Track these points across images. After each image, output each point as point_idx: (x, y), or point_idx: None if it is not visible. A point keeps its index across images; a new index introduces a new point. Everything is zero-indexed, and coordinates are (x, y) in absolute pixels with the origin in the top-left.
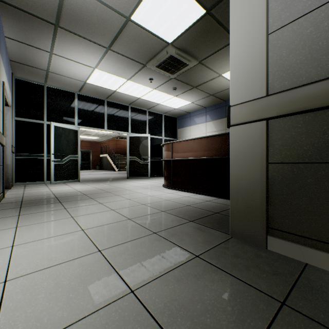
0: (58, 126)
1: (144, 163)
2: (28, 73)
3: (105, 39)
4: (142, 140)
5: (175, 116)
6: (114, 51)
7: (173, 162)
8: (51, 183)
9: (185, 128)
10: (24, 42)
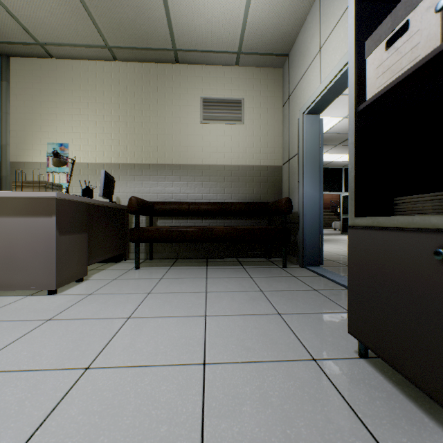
0: None
1: None
2: None
3: (336, 142)
4: None
5: None
6: (341, 145)
7: None
8: None
9: None
10: None
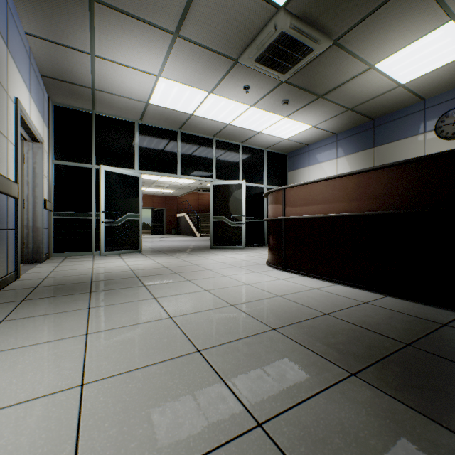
0: (111, 171)
1: (235, 226)
2: (68, 95)
3: (169, 15)
4: (232, 190)
5: (283, 153)
6: (186, 38)
7: (286, 223)
8: (101, 254)
9: (300, 170)
10: (53, 40)
